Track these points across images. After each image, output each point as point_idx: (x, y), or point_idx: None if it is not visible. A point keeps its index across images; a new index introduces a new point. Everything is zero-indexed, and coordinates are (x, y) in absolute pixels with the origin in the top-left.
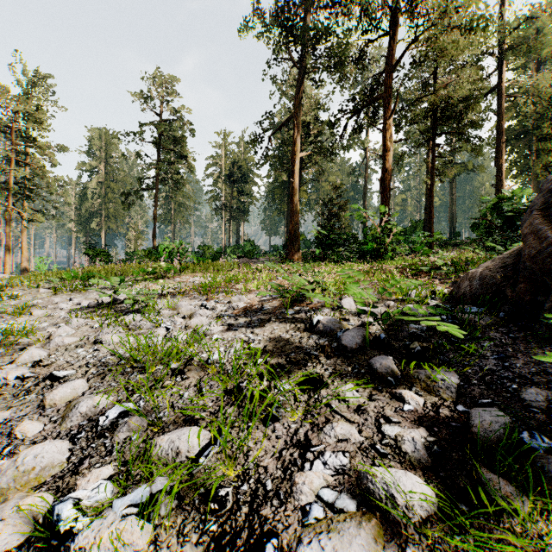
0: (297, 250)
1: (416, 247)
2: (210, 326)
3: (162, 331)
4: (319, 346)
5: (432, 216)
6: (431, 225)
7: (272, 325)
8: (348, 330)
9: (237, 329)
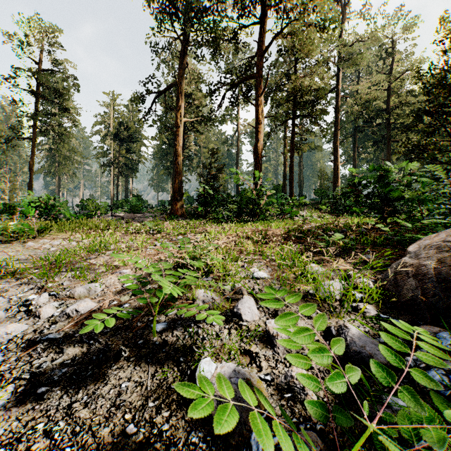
0: (181, 206)
1: (287, 209)
2: None
3: None
4: None
5: (292, 182)
6: (292, 189)
7: (119, 375)
8: None
9: (42, 396)
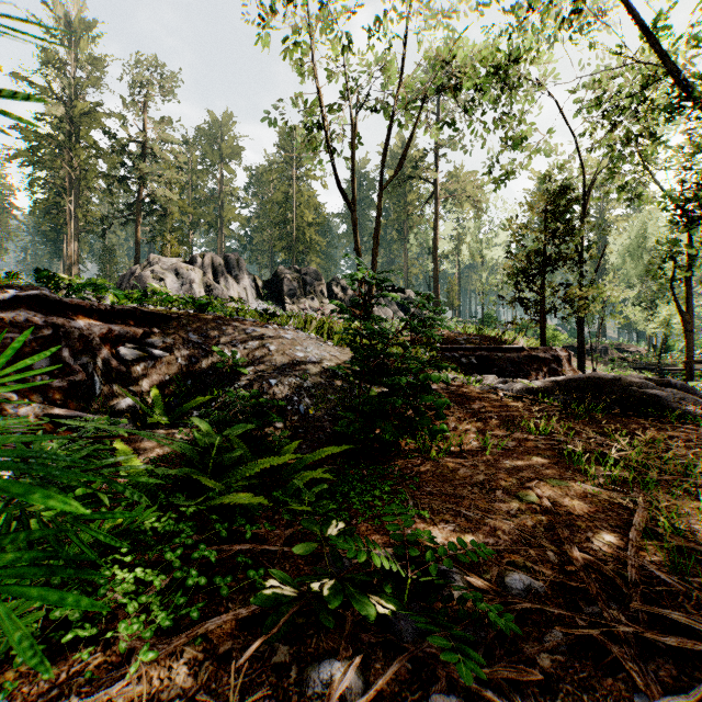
0: None
1: None
2: None
3: None
4: None
5: None
6: None
7: None
8: None
9: None
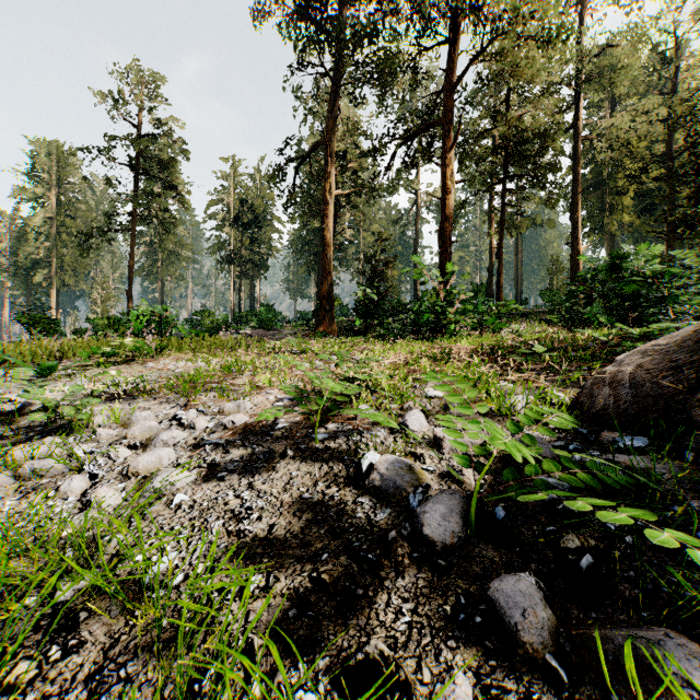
0: (330, 319)
1: (487, 320)
2: (171, 475)
3: (80, 483)
4: (377, 530)
5: (501, 280)
6: (500, 290)
7: (288, 467)
8: (433, 500)
9: (224, 478)
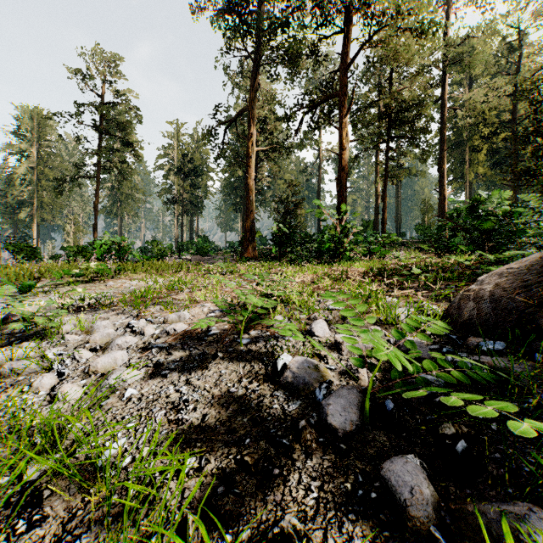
0: (253, 248)
1: (374, 248)
2: (124, 373)
3: (49, 380)
4: (289, 418)
5: (385, 217)
6: (384, 225)
7: (218, 366)
8: (335, 394)
9: (166, 375)
